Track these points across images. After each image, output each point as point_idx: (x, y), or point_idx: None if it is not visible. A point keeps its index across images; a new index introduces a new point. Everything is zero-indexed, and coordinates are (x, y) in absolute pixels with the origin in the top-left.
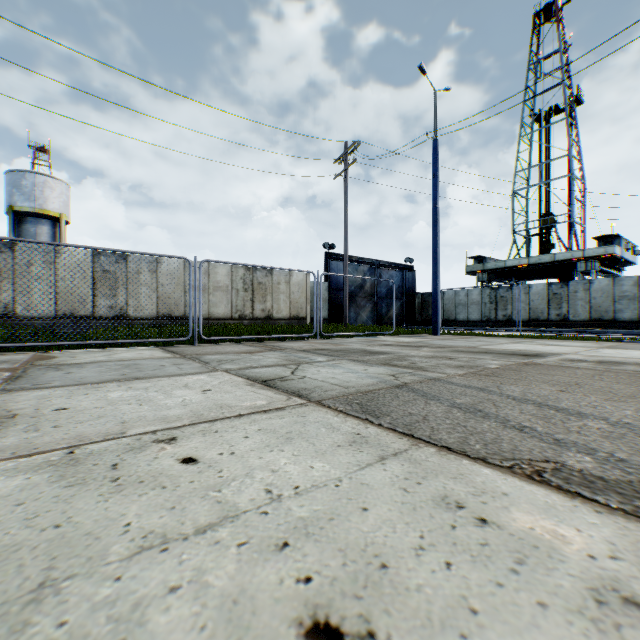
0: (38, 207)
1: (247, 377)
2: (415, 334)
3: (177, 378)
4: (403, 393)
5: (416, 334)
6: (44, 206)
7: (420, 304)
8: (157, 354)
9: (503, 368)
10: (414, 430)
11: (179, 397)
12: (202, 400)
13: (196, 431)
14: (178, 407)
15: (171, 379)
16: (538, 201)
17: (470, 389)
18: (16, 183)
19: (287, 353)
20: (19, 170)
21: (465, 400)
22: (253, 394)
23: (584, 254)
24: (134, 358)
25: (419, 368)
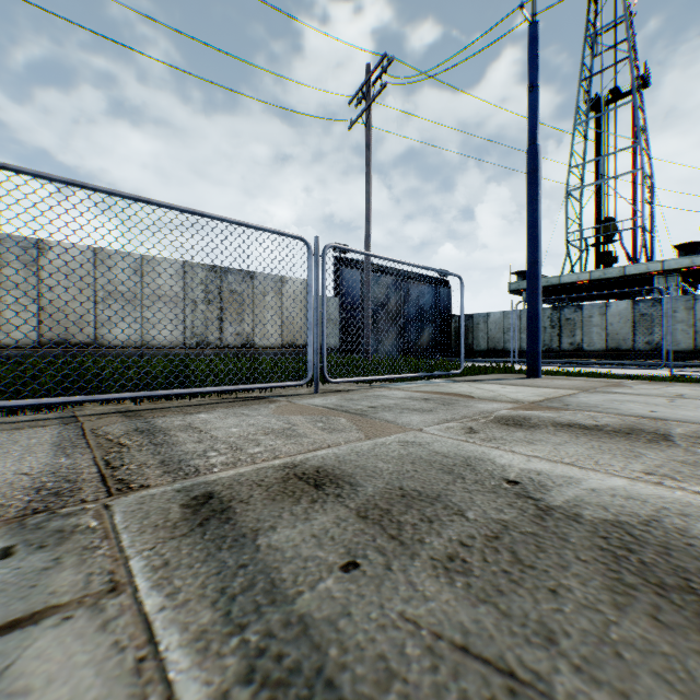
0: None
1: None
2: (488, 373)
3: None
4: None
5: (490, 373)
6: None
7: (457, 329)
8: None
9: None
10: None
11: None
12: None
13: None
14: None
15: None
16: (595, 205)
17: None
18: None
19: (5, 616)
20: None
21: None
22: None
23: (664, 266)
24: None
25: None
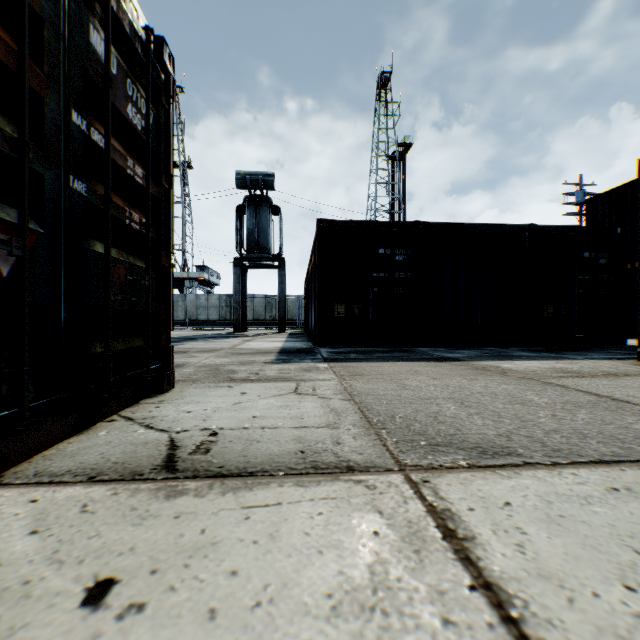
0: None
1: None
2: None
3: None
4: None
5: None
6: None
7: None
8: None
9: None
10: None
11: None
12: None
13: None
14: None
15: None
16: None
17: None
18: None
19: None
20: None
21: None
22: None
23: (189, 276)
24: None
25: None
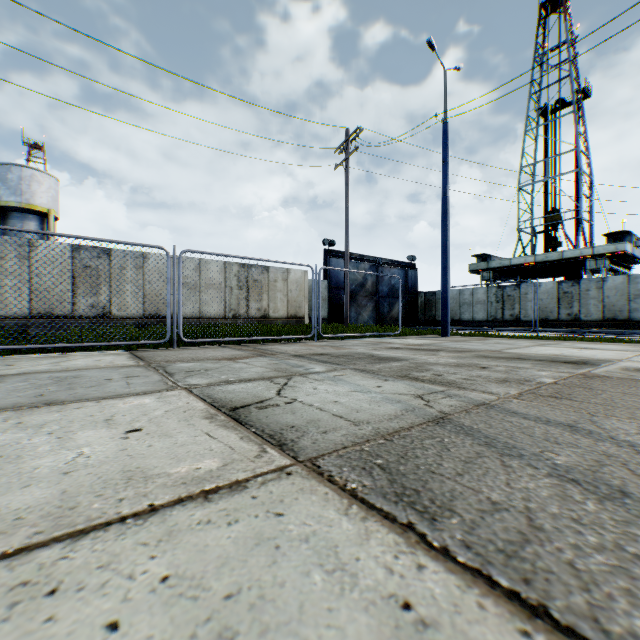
0: (25, 202)
1: (212, 401)
2: (422, 335)
3: (109, 403)
4: (451, 437)
5: (423, 335)
6: (31, 201)
7: (423, 303)
8: (118, 361)
9: (564, 383)
10: (537, 581)
11: (75, 448)
12: (108, 457)
13: (6, 587)
14: (48, 480)
15: (99, 405)
16: (544, 197)
17: (553, 427)
18: (1, 177)
19: (278, 359)
20: (5, 163)
21: (567, 457)
22: (204, 440)
23: (593, 251)
24: (84, 367)
25: (451, 383)
